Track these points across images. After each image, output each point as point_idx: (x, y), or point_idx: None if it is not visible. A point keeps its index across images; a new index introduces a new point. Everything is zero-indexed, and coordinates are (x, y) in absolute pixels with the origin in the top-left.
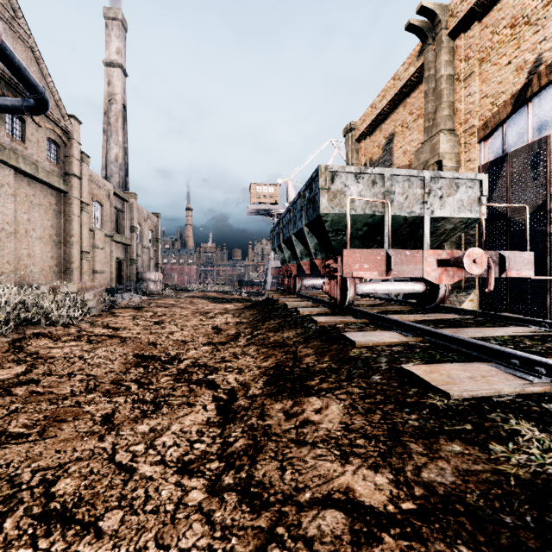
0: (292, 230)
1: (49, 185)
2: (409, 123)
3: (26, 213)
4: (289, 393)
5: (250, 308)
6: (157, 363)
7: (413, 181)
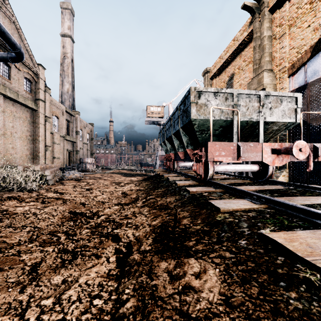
0: (172, 131)
1: (25, 106)
2: (243, 67)
3: (11, 122)
4: (172, 252)
5: (146, 180)
6: (83, 218)
7: (252, 98)
